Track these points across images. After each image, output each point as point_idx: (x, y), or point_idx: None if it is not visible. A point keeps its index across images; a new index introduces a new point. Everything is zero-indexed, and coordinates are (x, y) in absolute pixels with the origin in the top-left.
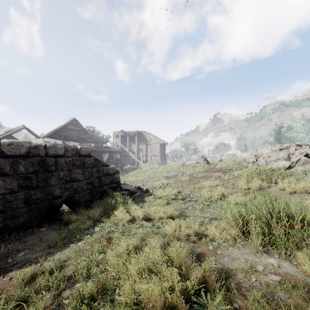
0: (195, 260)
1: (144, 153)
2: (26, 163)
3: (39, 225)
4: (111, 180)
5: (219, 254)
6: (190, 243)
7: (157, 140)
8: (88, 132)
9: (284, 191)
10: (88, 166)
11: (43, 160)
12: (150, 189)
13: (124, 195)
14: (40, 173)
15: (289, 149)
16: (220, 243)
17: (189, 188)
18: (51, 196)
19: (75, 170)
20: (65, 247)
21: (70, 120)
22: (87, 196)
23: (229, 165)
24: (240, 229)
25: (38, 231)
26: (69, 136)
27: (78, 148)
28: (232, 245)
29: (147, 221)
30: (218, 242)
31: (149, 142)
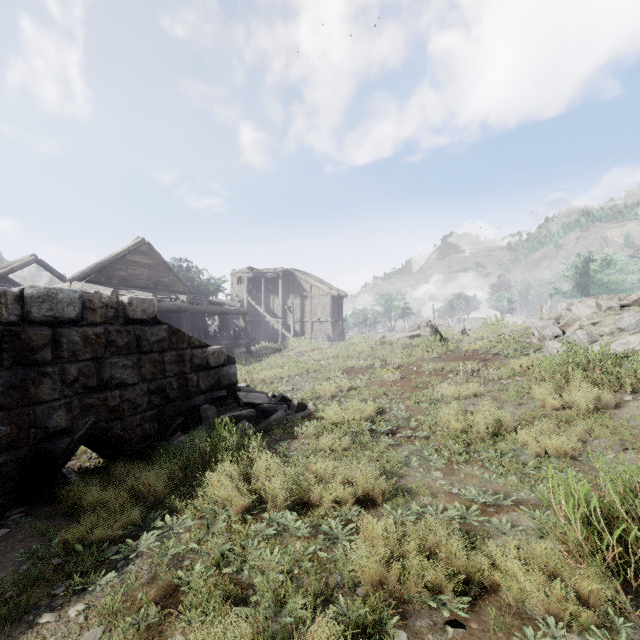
0: None
1: (298, 316)
2: None
3: None
4: (214, 382)
5: None
6: (443, 629)
7: (325, 289)
8: (174, 271)
9: None
10: (153, 349)
11: (13, 334)
12: (310, 400)
13: (245, 419)
14: (5, 369)
15: None
16: None
17: (404, 402)
18: (38, 431)
19: (115, 358)
20: (20, 627)
21: (133, 243)
22: (148, 425)
23: (492, 343)
24: (615, 572)
25: None
26: (130, 278)
27: (122, 302)
28: None
29: (297, 511)
30: (550, 636)
31: (308, 293)
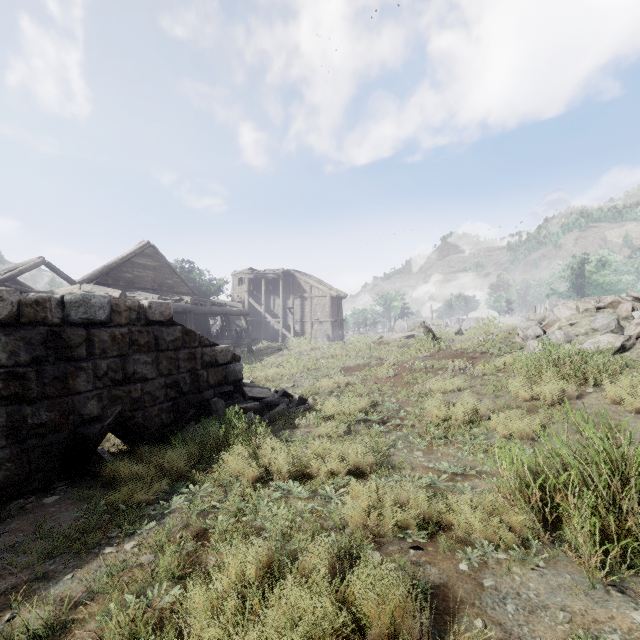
0: (431, 619)
1: (298, 316)
2: (12, 341)
3: (46, 487)
4: (222, 378)
5: (489, 590)
6: (407, 551)
7: (325, 290)
8: (178, 273)
9: (619, 406)
10: (169, 347)
11: (56, 334)
12: (310, 395)
13: (251, 411)
14: (50, 363)
15: (617, 308)
16: (489, 555)
17: (395, 396)
18: (75, 417)
19: (137, 355)
20: (90, 556)
21: (139, 246)
22: (165, 415)
23: (481, 343)
24: (537, 512)
25: (37, 504)
26: (136, 280)
27: (143, 305)
28: (519, 560)
29: (299, 480)
30: (482, 551)
31: (308, 294)
